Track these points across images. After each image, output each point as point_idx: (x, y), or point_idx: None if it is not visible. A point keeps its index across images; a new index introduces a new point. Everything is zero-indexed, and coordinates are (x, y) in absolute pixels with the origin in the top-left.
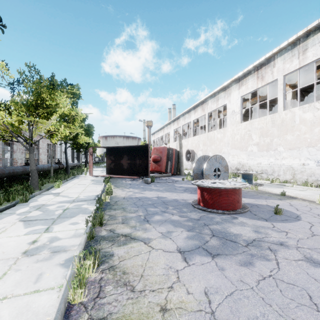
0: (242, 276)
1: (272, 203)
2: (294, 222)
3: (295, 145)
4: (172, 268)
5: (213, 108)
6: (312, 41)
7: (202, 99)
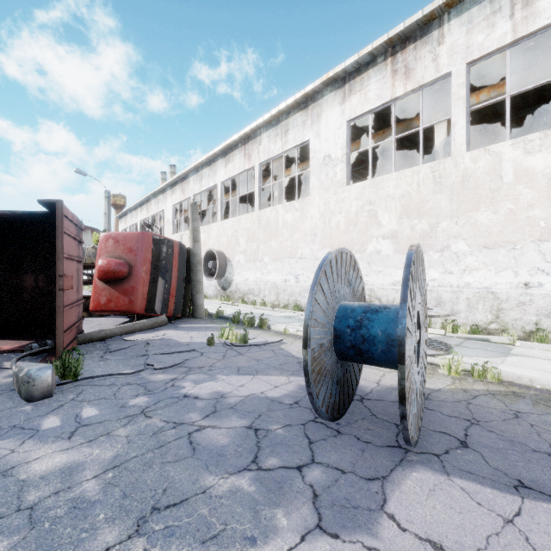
0: None
1: None
2: None
3: (501, 237)
4: None
5: (275, 152)
6: None
7: (246, 130)
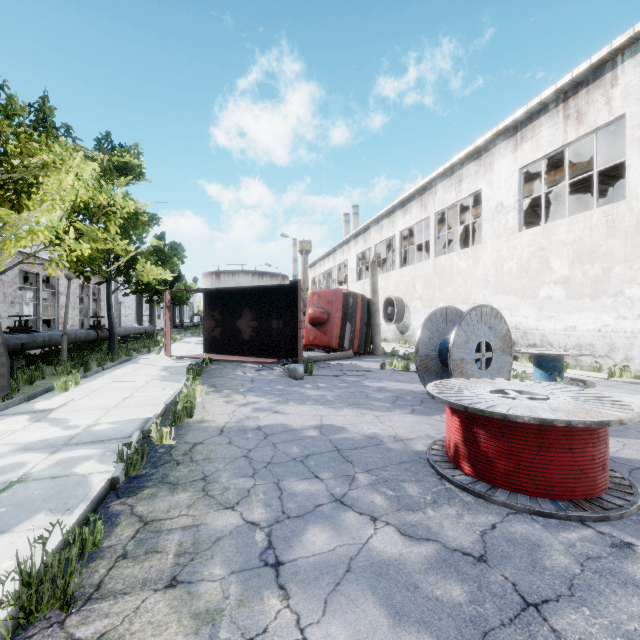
0: None
1: None
2: None
3: None
4: None
5: (449, 202)
6: None
7: (421, 183)
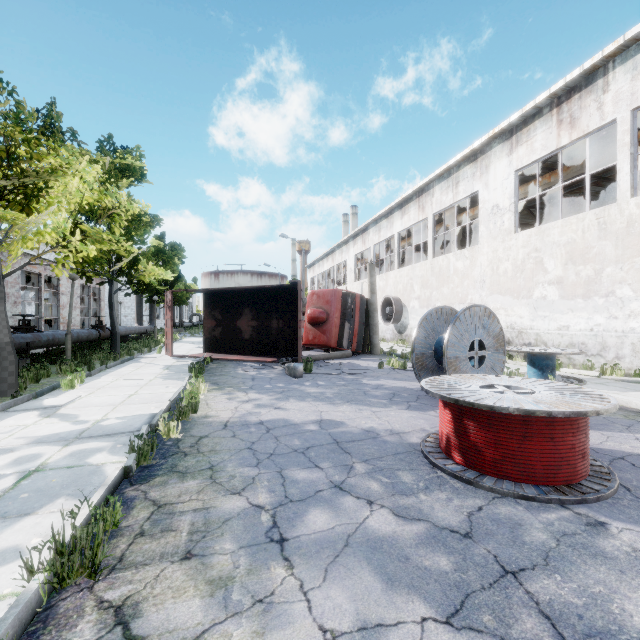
0: None
1: None
2: None
3: None
4: None
5: (446, 203)
6: None
7: (419, 185)
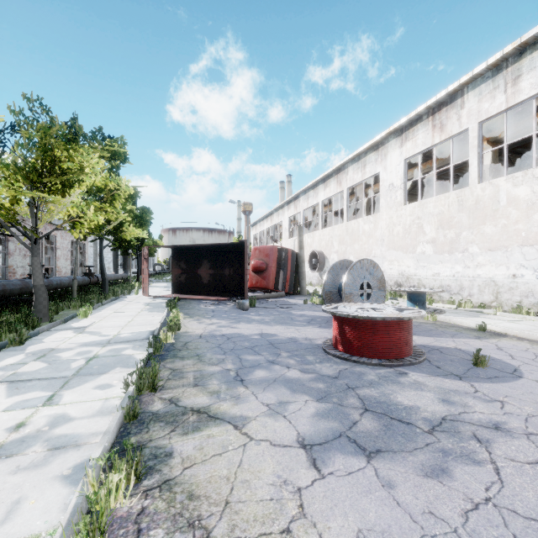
0: (431, 501)
1: (465, 344)
2: (511, 381)
3: (499, 243)
4: (288, 483)
5: (357, 180)
6: (529, 62)
7: (337, 165)
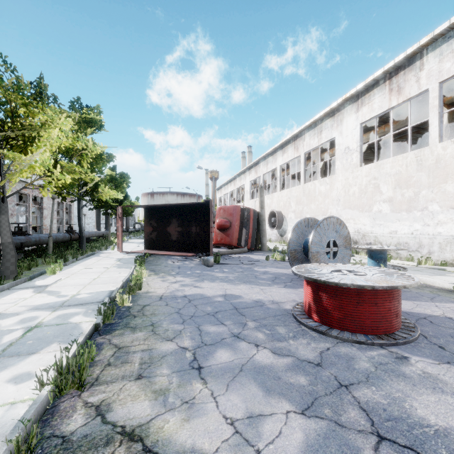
0: None
1: (453, 311)
2: None
3: None
4: None
5: (313, 145)
6: None
7: (295, 132)
